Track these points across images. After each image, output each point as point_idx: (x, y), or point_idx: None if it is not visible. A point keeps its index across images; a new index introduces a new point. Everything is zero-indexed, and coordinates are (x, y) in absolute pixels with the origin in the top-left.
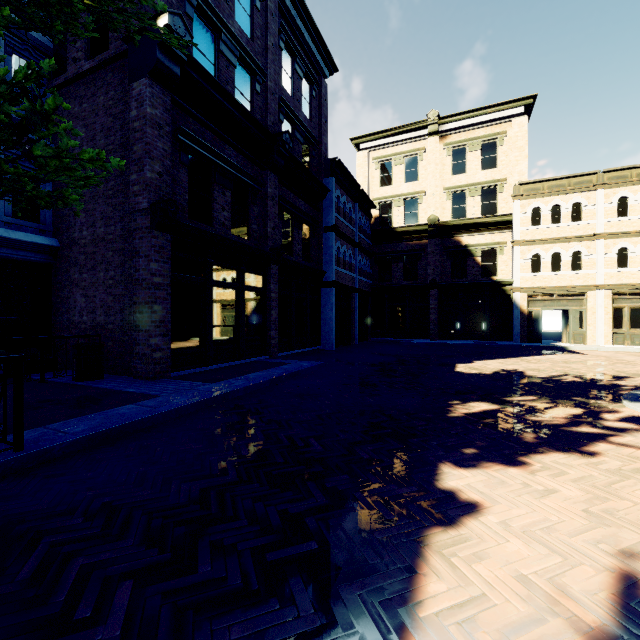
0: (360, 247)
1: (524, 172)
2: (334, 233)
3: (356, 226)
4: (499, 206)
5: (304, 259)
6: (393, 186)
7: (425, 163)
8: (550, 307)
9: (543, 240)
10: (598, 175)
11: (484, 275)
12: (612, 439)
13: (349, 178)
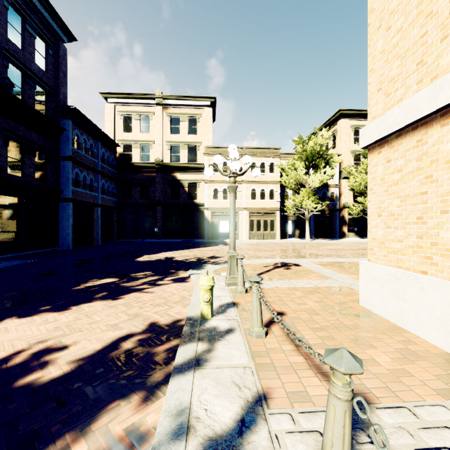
0: (103, 174)
1: (210, 140)
2: (71, 162)
3: (98, 158)
4: (198, 158)
5: (39, 180)
6: (133, 133)
7: (154, 122)
8: (222, 219)
9: (219, 181)
10: (243, 149)
11: (190, 199)
12: (145, 290)
13: (89, 122)
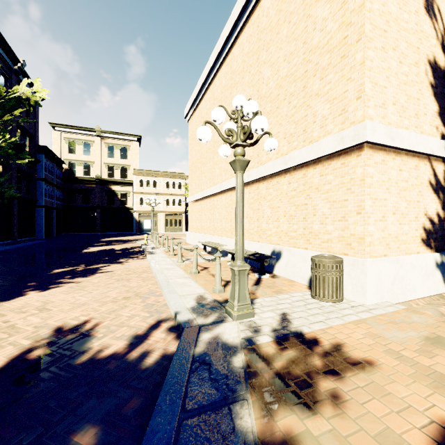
0: (57, 186)
1: (137, 164)
2: (44, 182)
3: (55, 175)
4: (128, 176)
5: (26, 194)
6: (76, 155)
7: (94, 148)
8: (146, 218)
9: (144, 193)
10: (161, 172)
11: (122, 204)
12: (122, 244)
13: (51, 152)
